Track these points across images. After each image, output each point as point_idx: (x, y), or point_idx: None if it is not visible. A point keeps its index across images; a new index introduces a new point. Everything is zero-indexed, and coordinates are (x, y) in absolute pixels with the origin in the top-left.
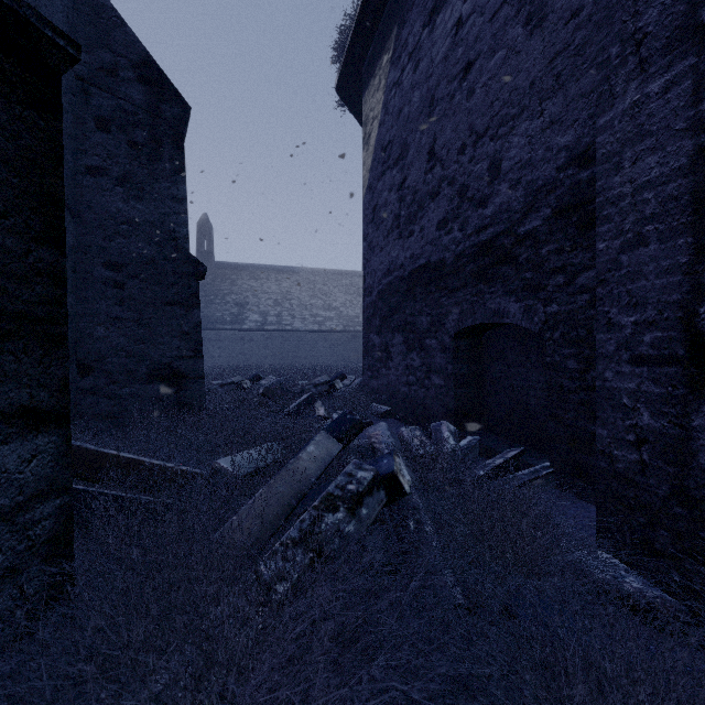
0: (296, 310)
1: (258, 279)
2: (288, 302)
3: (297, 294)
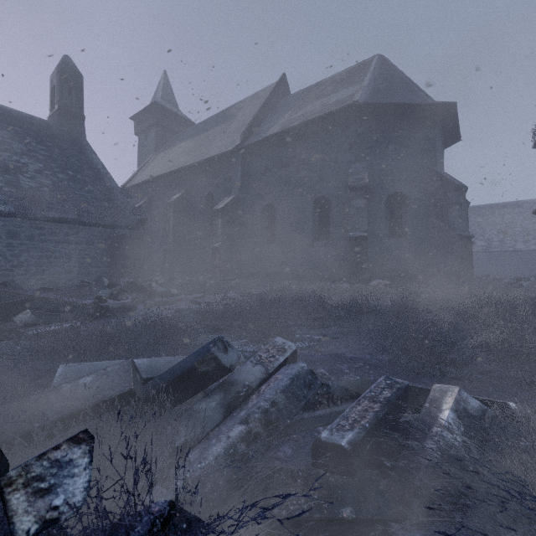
0: (518, 235)
1: (483, 216)
2: (510, 230)
3: (520, 223)
